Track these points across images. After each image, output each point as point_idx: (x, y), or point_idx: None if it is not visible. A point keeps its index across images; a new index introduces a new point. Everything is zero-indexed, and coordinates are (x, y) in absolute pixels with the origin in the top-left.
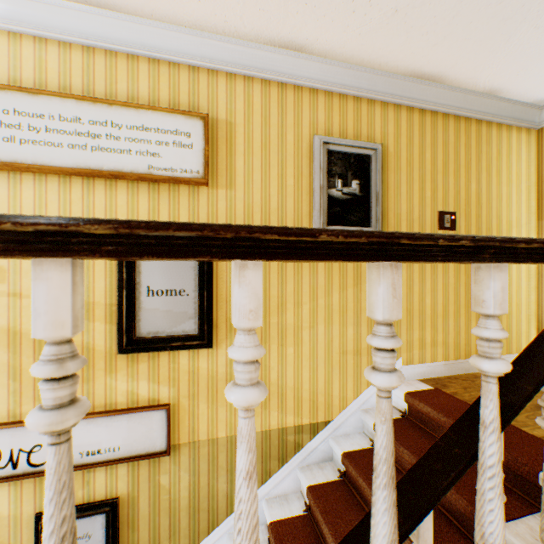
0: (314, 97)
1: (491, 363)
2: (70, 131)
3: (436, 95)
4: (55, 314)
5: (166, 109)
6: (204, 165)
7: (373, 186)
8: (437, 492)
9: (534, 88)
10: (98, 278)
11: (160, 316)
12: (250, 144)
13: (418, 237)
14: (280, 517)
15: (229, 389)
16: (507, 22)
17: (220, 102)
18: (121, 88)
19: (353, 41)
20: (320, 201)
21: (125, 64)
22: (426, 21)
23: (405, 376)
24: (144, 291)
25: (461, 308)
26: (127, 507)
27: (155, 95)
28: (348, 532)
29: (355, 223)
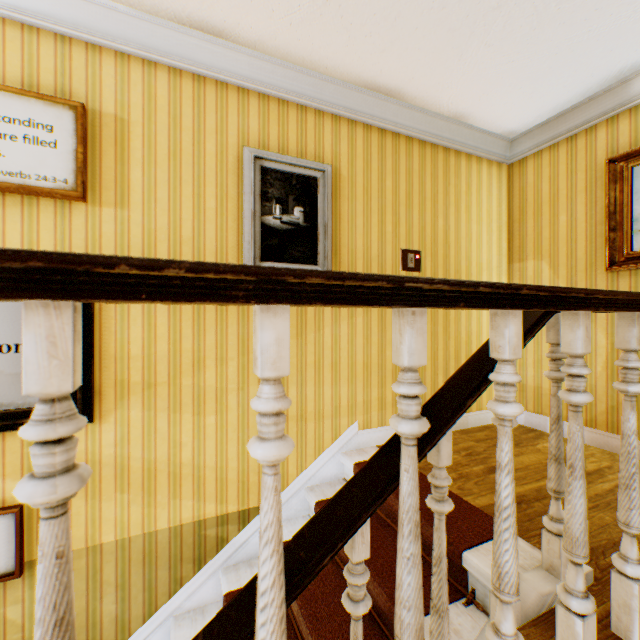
0: (245, 99)
1: (259, 447)
2: None
3: (397, 114)
4: None
5: (12, 88)
6: (76, 172)
7: (321, 215)
8: None
9: (500, 118)
10: None
11: (5, 382)
12: (152, 151)
13: (73, 260)
14: (188, 638)
15: None
16: (455, 34)
17: (106, 89)
18: None
19: (285, 32)
20: (251, 230)
21: None
22: (366, 19)
23: (361, 443)
24: None
25: (428, 361)
26: None
27: None
28: None
29: (299, 259)
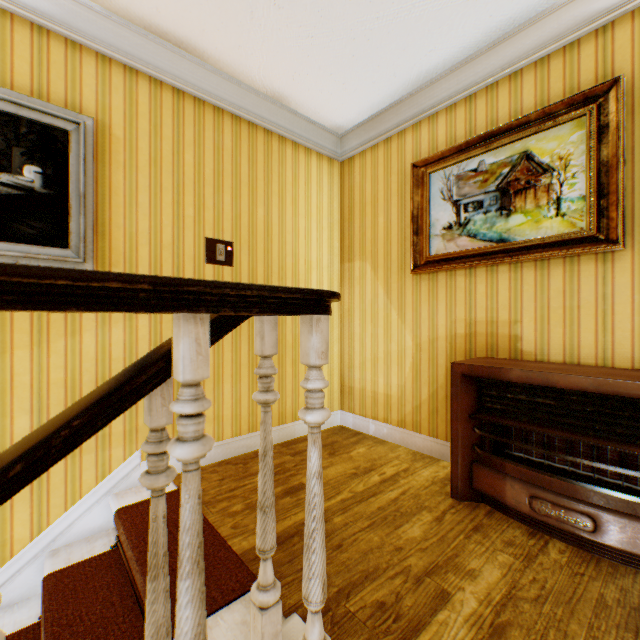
0: None
1: None
2: None
3: (198, 75)
4: None
5: None
6: None
7: (76, 182)
8: None
9: (322, 107)
10: None
11: None
12: None
13: None
14: None
15: None
16: None
17: None
18: None
19: None
20: None
21: None
22: None
23: None
24: None
25: (245, 369)
26: None
27: None
28: None
29: (34, 238)
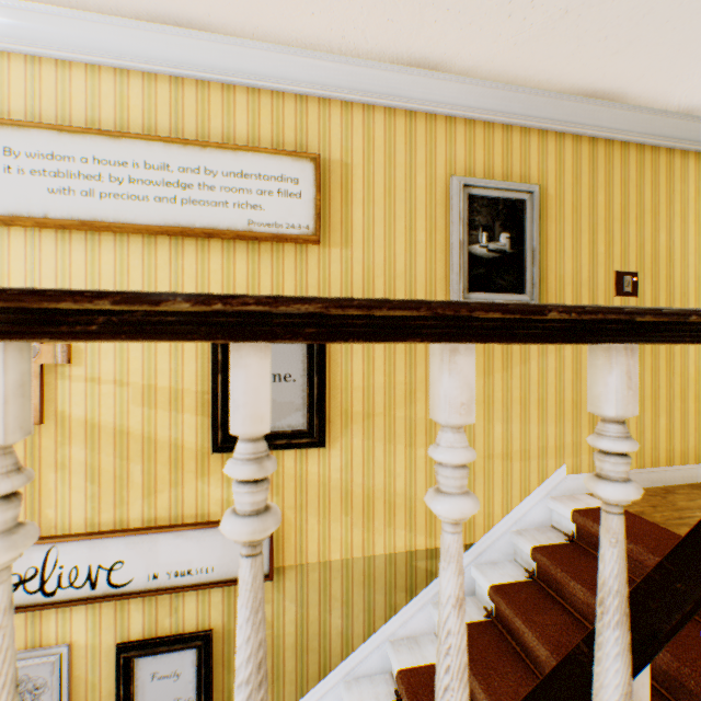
0: (452, 127)
1: None
2: (157, 181)
3: (612, 118)
4: (254, 407)
5: (269, 150)
6: (315, 218)
7: (528, 240)
8: (657, 638)
9: None
10: (187, 360)
11: None
12: (370, 191)
13: (665, 313)
14: (411, 664)
15: (434, 498)
16: None
17: (333, 138)
18: (214, 126)
19: (505, 53)
20: (460, 260)
21: (219, 96)
22: (605, 23)
23: (569, 489)
24: None
25: (646, 400)
26: (221, 641)
27: (254, 133)
28: (536, 684)
29: (504, 288)
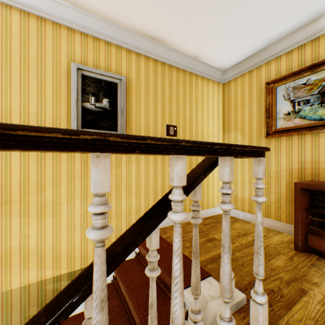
0: (72, 34)
1: None
2: None
3: (163, 52)
4: None
5: None
6: None
7: (120, 104)
8: None
9: (217, 59)
10: None
11: None
12: (8, 59)
13: None
14: None
15: None
16: (188, 9)
17: None
18: None
19: None
20: (75, 110)
21: None
22: None
23: None
24: None
25: None
26: None
27: None
28: None
29: (106, 128)
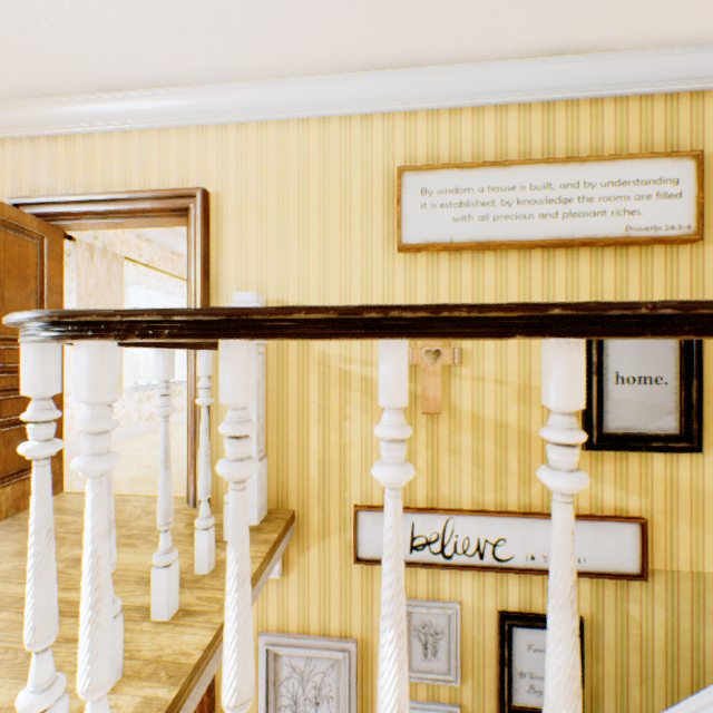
0: None
1: None
2: (540, 200)
3: None
4: None
5: (645, 154)
6: (695, 217)
7: None
8: None
9: None
10: None
11: (629, 409)
12: None
13: None
14: None
15: None
16: None
17: (706, 131)
18: (581, 141)
19: None
20: None
21: (586, 111)
22: None
23: None
24: (610, 378)
25: None
26: (588, 630)
27: (621, 141)
28: None
29: None
